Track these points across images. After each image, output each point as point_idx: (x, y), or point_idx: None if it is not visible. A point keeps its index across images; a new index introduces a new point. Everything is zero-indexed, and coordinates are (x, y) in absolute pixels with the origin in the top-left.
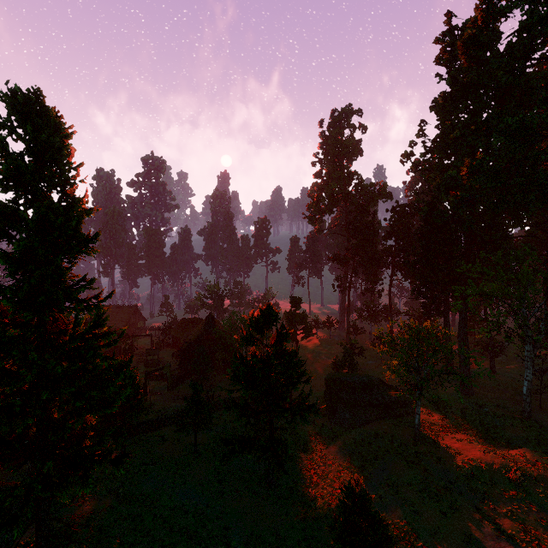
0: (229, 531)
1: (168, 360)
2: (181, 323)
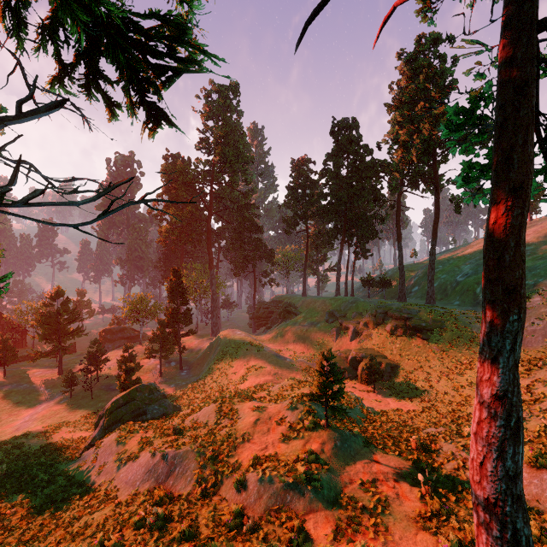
0: (37, 388)
1: None
2: None
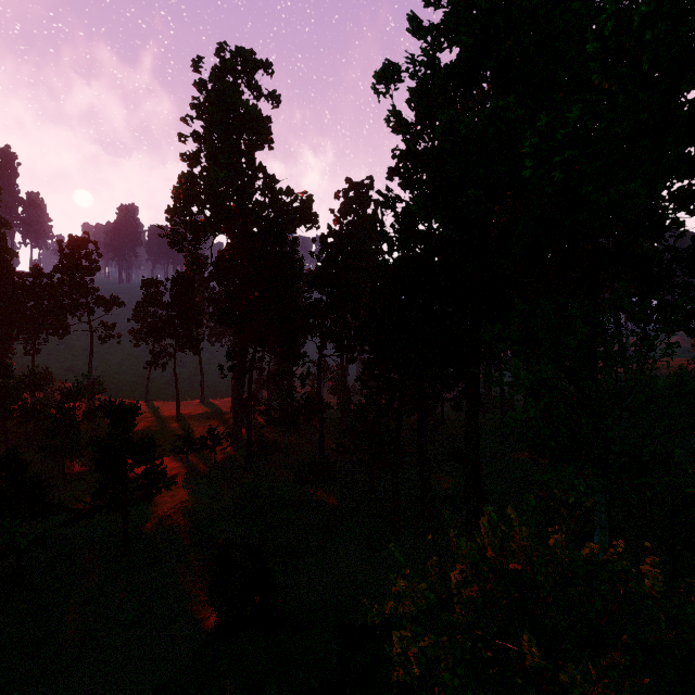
0: None
1: None
2: None
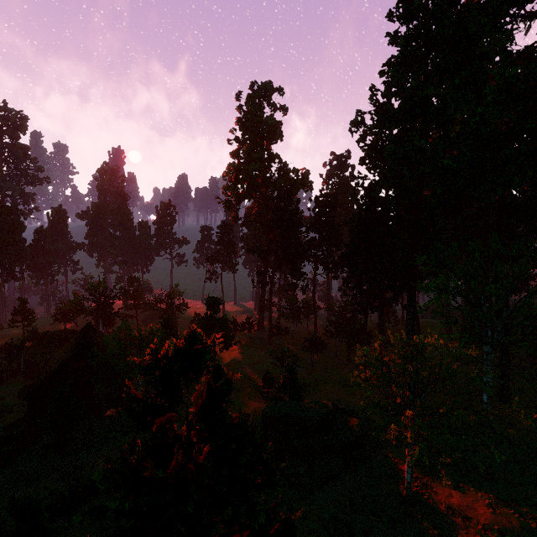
0: None
1: (10, 403)
2: (41, 339)
